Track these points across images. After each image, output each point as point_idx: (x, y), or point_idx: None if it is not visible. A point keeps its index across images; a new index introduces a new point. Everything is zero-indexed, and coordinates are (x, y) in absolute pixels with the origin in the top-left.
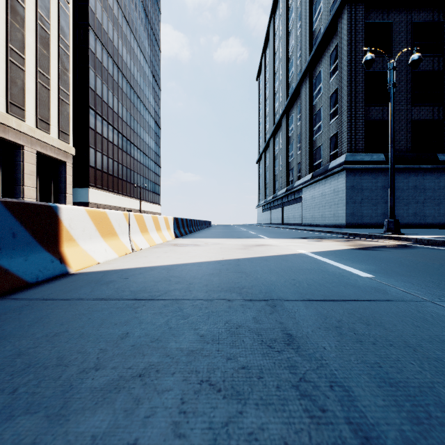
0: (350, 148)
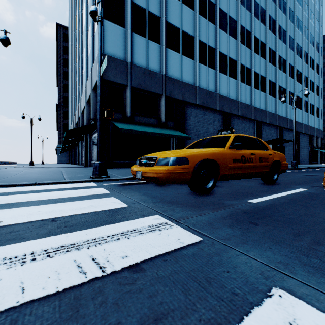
0: (59, 143)
